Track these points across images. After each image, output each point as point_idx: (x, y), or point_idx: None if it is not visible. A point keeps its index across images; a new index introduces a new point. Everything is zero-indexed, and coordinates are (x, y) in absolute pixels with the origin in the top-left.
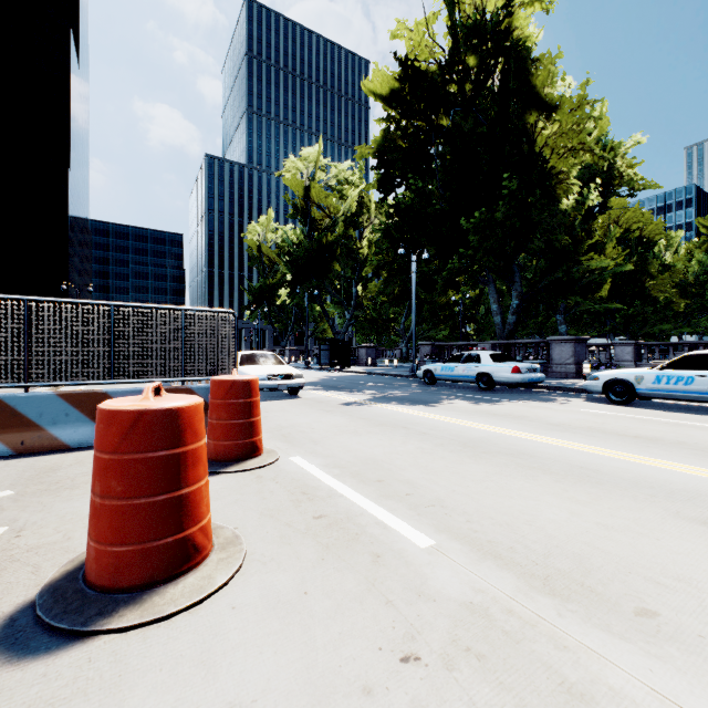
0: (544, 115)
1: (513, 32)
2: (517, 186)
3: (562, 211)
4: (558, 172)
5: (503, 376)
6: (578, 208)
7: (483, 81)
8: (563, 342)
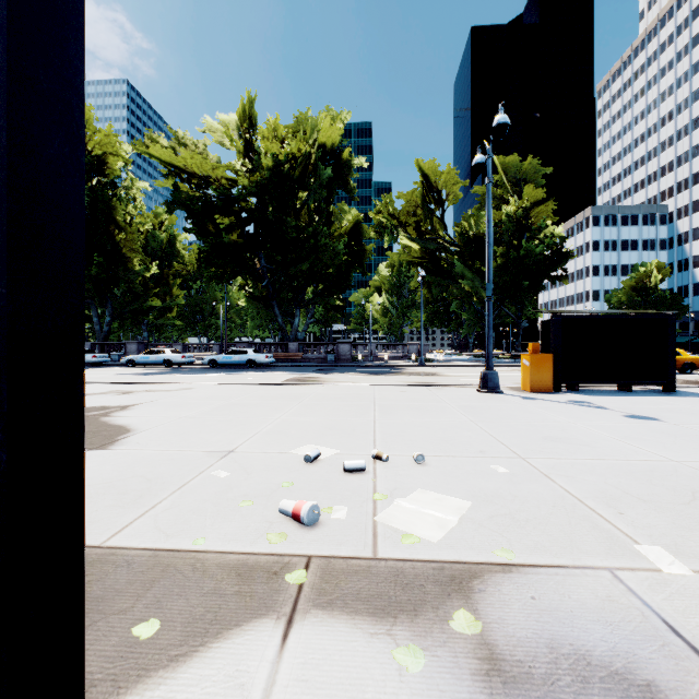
0: (119, 228)
1: (106, 163)
2: (104, 260)
3: (137, 272)
4: (128, 257)
5: (88, 360)
6: (145, 272)
7: (86, 181)
8: (133, 343)
